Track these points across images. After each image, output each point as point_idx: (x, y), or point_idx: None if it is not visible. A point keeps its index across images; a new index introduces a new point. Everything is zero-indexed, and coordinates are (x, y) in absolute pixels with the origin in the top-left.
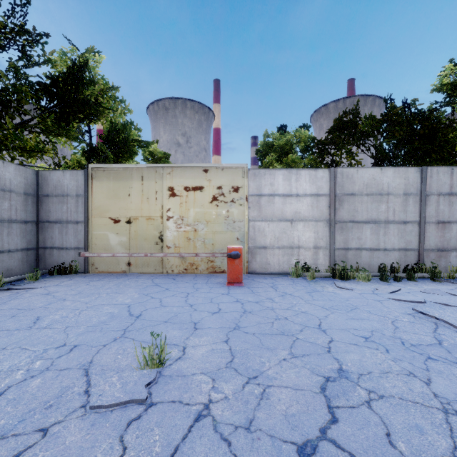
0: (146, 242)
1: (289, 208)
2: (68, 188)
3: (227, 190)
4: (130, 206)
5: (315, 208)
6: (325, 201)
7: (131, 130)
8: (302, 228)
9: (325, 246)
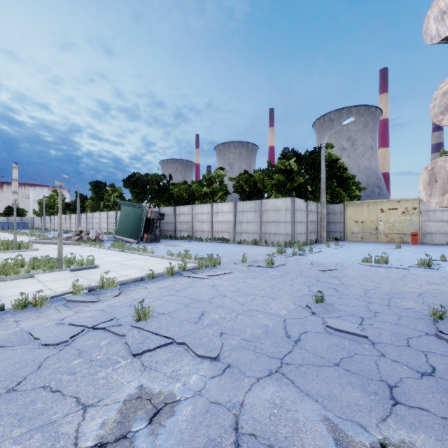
0: (370, 230)
1: (445, 216)
2: (337, 210)
3: (410, 209)
4: (362, 216)
5: None
6: None
7: (352, 180)
8: None
9: None
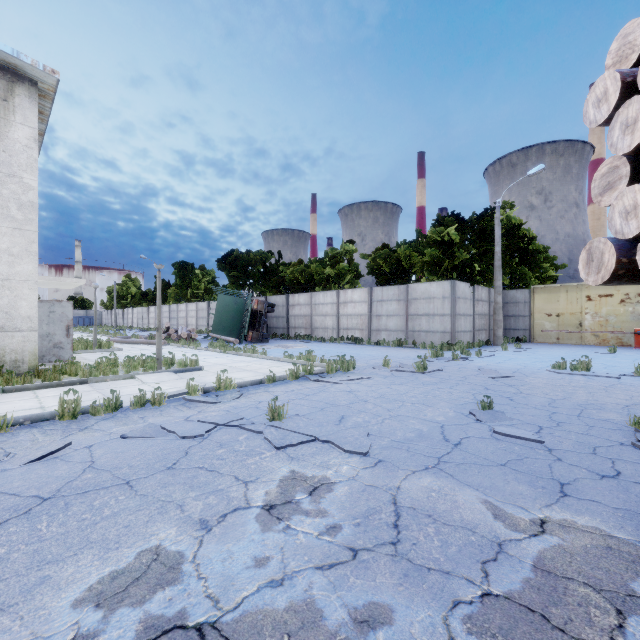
0: (570, 327)
1: None
2: (519, 298)
3: (632, 295)
4: (558, 307)
5: None
6: None
7: (542, 255)
8: None
9: None
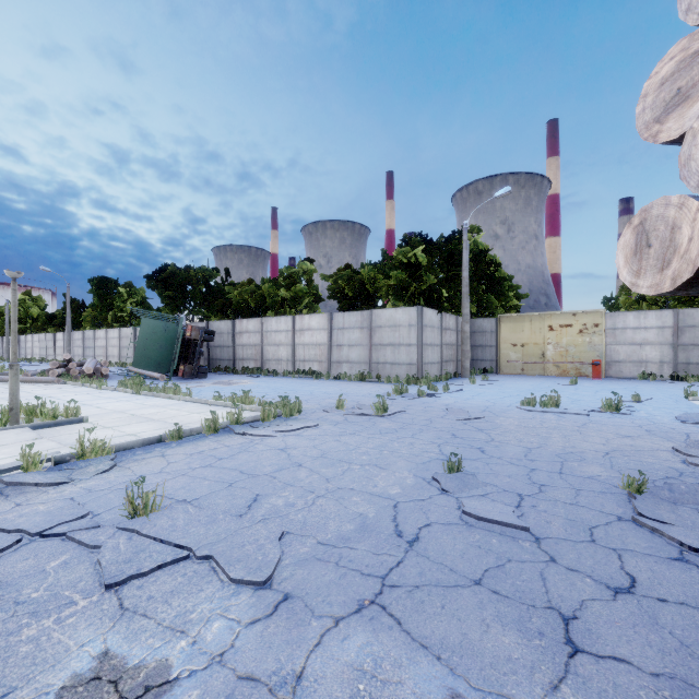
0: (533, 357)
1: (638, 336)
2: (486, 328)
3: (589, 326)
4: (523, 337)
5: (660, 336)
6: (669, 331)
7: (508, 283)
8: (649, 349)
9: (669, 361)
